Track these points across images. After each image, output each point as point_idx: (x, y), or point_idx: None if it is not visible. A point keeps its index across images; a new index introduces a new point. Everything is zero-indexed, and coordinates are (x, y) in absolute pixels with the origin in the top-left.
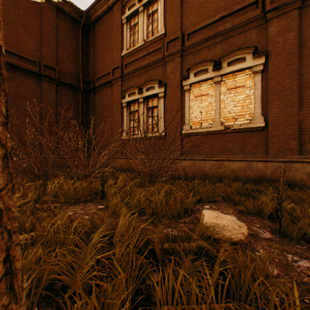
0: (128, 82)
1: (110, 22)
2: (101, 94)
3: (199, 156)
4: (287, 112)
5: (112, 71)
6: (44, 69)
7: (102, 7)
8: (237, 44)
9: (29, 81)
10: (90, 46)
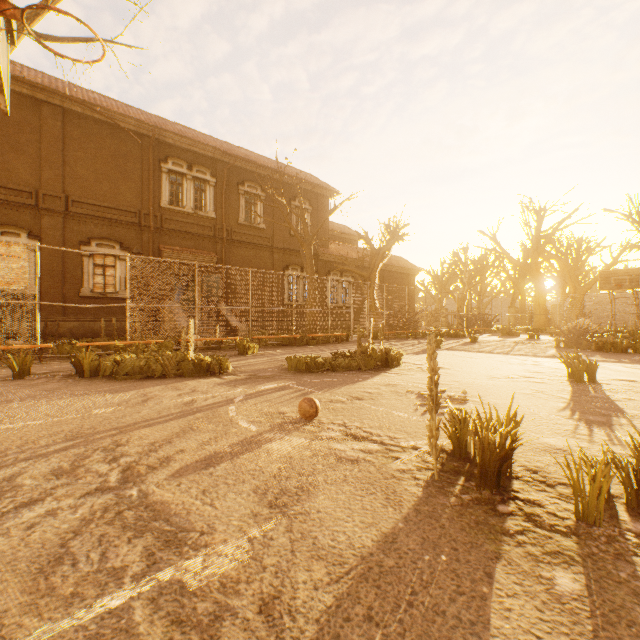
0: None
1: None
2: None
3: None
4: (56, 286)
5: None
6: None
7: None
8: (12, 218)
9: None
10: None
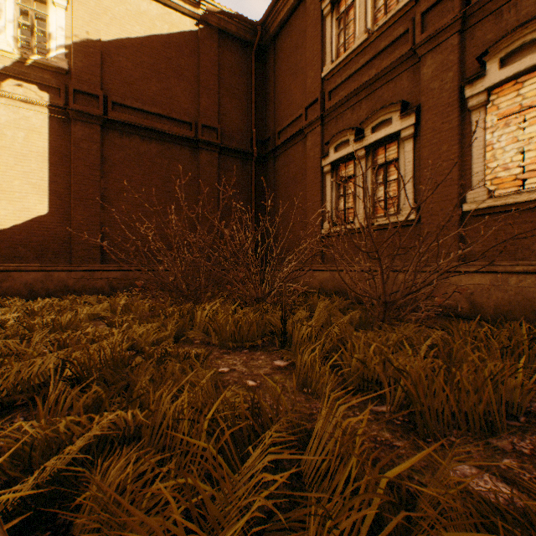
0: (334, 124)
1: (301, 23)
2: (285, 158)
3: (518, 264)
4: None
5: (304, 111)
6: (202, 132)
7: (287, 2)
8: None
9: (183, 153)
10: (268, 80)
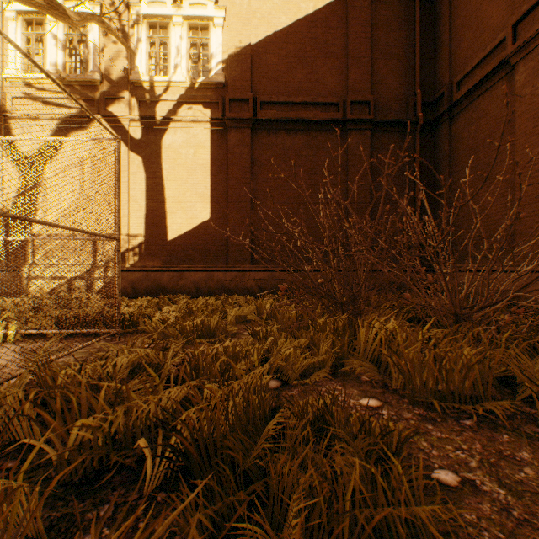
0: None
1: None
2: (470, 114)
3: None
4: None
5: (510, 31)
6: (350, 110)
7: None
8: None
9: (329, 139)
10: (438, 20)
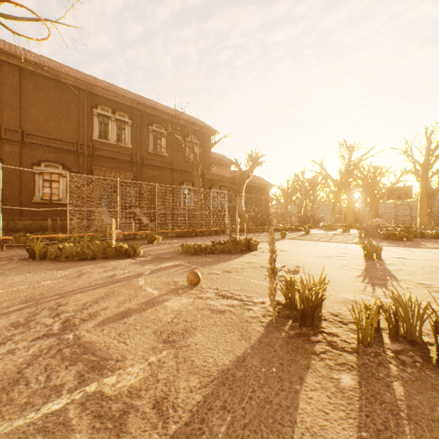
0: None
1: None
2: None
3: None
4: (15, 195)
5: None
6: None
7: None
8: None
9: None
10: None
